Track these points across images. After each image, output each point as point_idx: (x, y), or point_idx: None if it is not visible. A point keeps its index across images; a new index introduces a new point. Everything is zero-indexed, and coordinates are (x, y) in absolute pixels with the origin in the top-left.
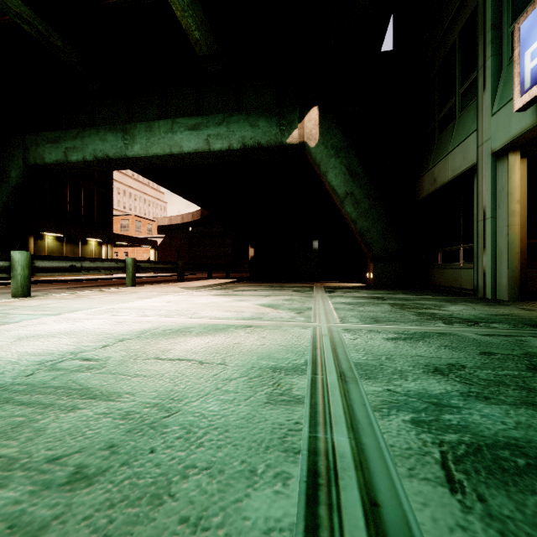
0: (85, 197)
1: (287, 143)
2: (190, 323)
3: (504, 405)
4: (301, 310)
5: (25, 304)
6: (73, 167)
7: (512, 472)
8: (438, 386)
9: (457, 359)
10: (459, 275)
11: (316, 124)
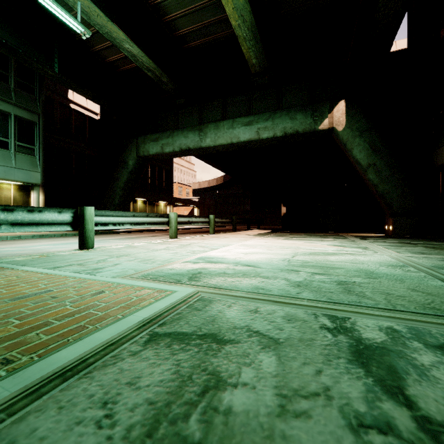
0: (158, 173)
1: (319, 129)
2: (309, 251)
3: None
4: (363, 248)
5: (189, 241)
6: (164, 156)
7: None
8: None
9: None
10: None
11: (343, 113)
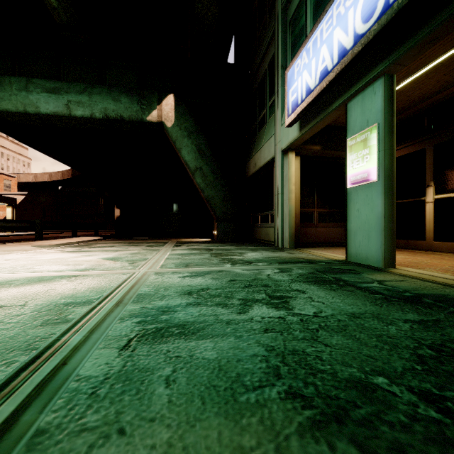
0: None
1: (147, 121)
2: (17, 277)
3: (204, 307)
4: (137, 261)
5: None
6: None
7: (166, 337)
8: (178, 301)
9: (210, 285)
10: (269, 232)
11: (172, 109)
